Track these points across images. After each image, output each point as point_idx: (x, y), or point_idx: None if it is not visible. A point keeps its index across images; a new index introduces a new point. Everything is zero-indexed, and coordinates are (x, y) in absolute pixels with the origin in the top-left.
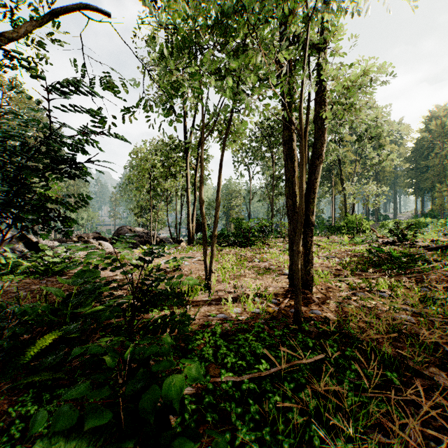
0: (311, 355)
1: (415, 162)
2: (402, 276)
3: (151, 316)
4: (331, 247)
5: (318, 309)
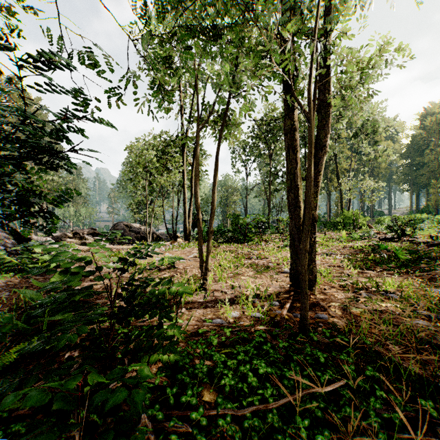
0: (325, 375)
1: (410, 159)
2: (411, 275)
3: (140, 321)
4: (329, 243)
5: (324, 313)
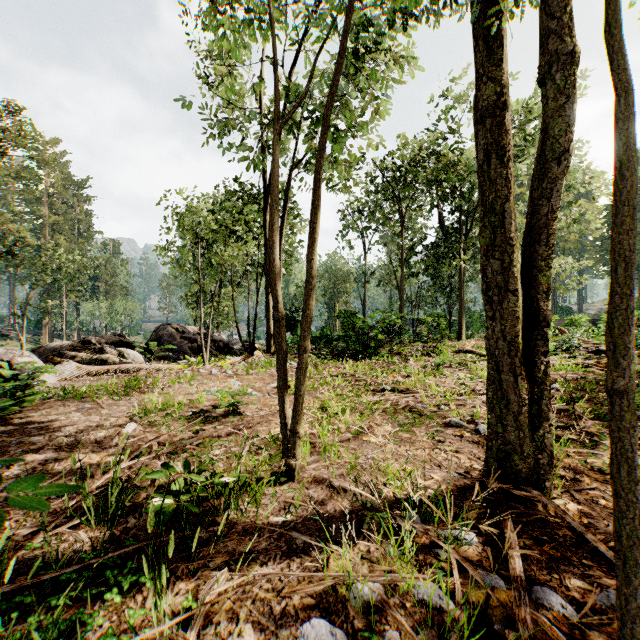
0: None
1: None
2: None
3: (77, 639)
4: None
5: None
